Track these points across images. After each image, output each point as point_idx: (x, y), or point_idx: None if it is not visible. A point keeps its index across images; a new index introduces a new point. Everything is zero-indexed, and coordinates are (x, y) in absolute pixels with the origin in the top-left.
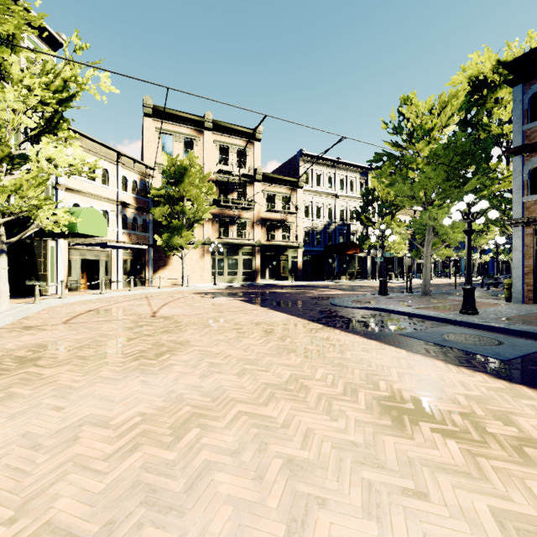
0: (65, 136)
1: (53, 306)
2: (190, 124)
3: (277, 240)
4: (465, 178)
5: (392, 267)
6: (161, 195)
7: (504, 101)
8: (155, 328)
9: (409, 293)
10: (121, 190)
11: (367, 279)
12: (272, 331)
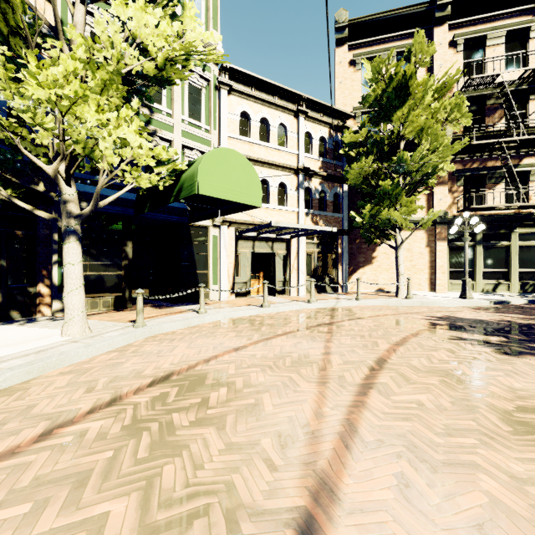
0: None
1: (161, 334)
2: (408, 28)
3: None
4: None
5: None
6: (360, 141)
7: None
8: None
9: None
10: (302, 153)
11: None
12: None
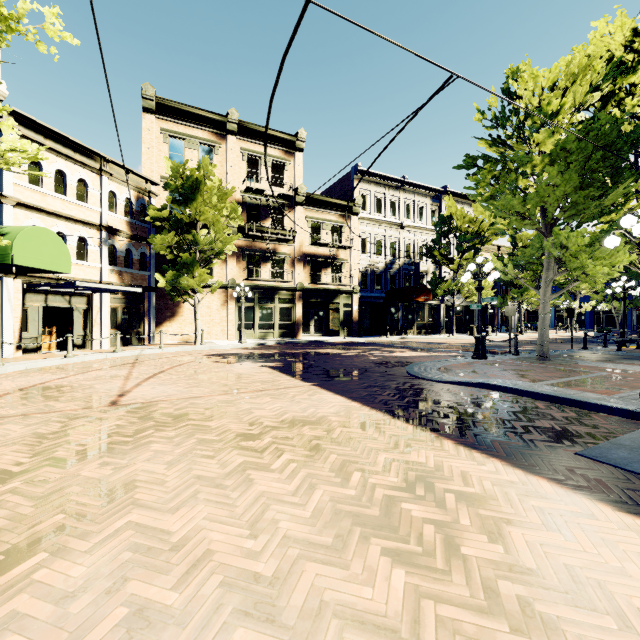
0: None
1: None
2: (208, 126)
3: (325, 282)
4: (602, 187)
5: (471, 318)
6: (164, 217)
7: (639, 90)
8: (91, 437)
9: (515, 355)
10: (107, 211)
11: (440, 334)
12: (319, 446)
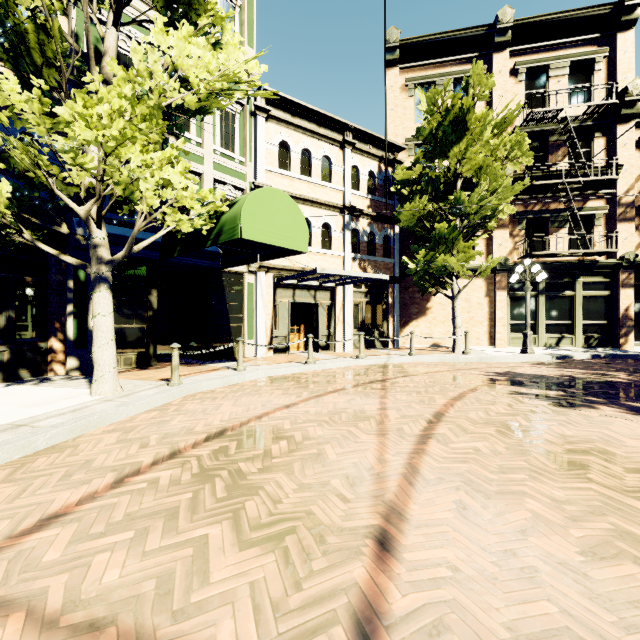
0: (208, 22)
1: (200, 393)
2: (466, 52)
3: None
4: None
5: None
6: (413, 179)
7: None
8: None
9: None
10: (349, 189)
11: None
12: None
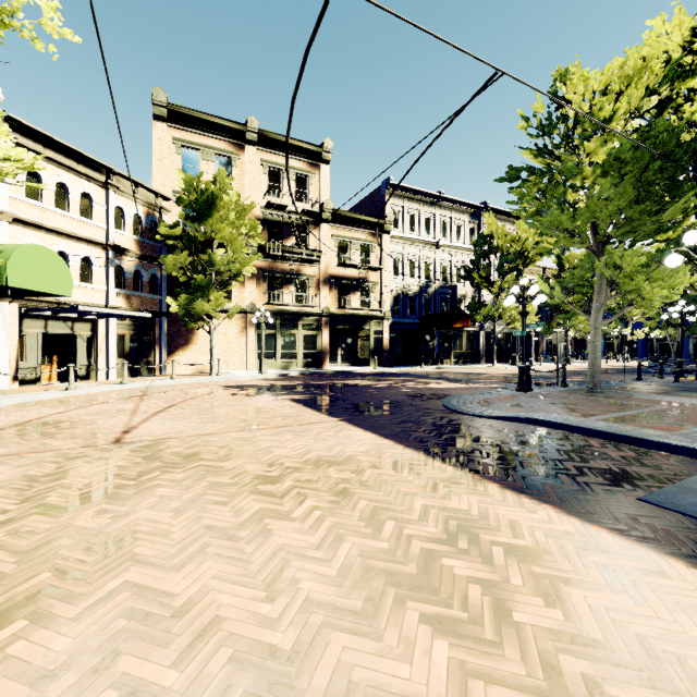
0: None
1: None
2: (225, 135)
3: (353, 307)
4: (660, 201)
5: (513, 346)
6: (176, 235)
7: None
8: (89, 480)
9: (563, 387)
10: (113, 228)
11: (479, 364)
12: (347, 491)
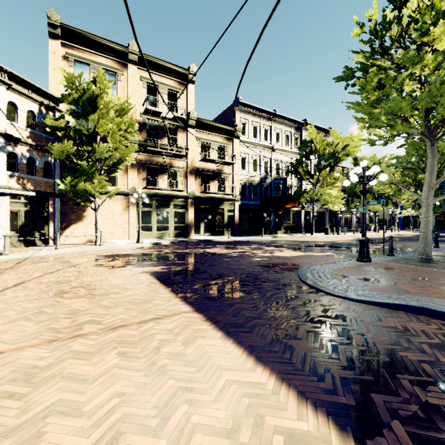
0: None
1: None
2: (112, 55)
3: (212, 191)
4: None
5: (323, 221)
6: (62, 127)
7: None
8: None
9: (390, 256)
10: (5, 119)
11: (301, 233)
12: None
